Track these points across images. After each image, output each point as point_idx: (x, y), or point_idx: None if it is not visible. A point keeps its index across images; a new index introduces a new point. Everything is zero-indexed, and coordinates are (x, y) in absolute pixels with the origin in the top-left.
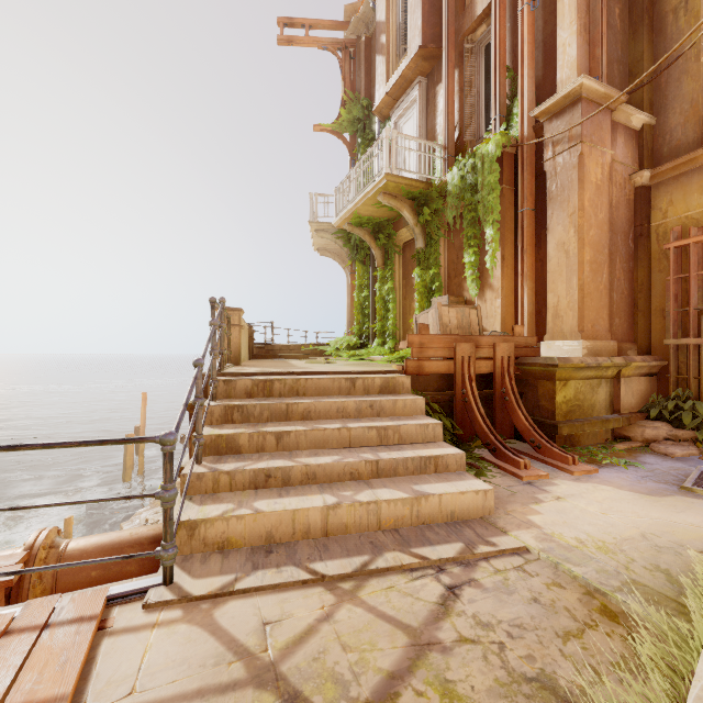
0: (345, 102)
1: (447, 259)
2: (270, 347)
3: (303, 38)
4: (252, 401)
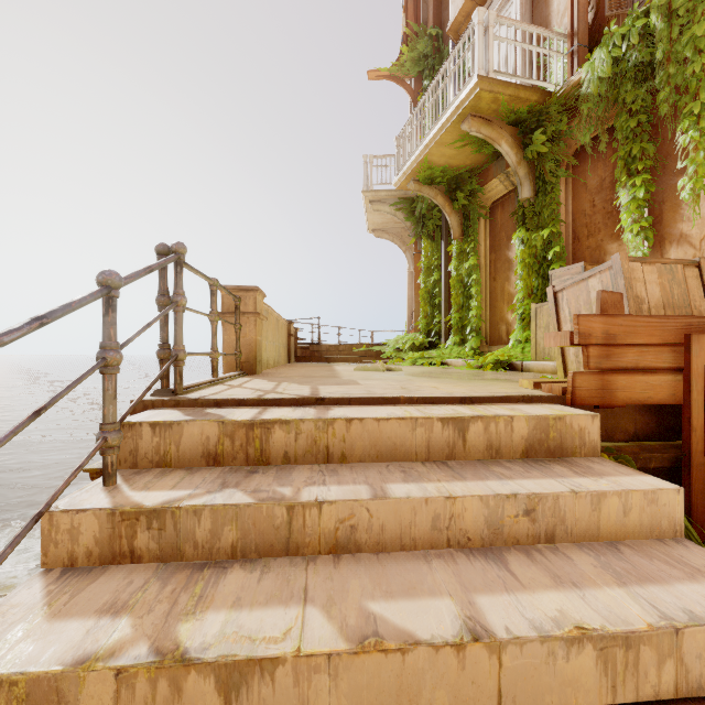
0: (407, 37)
1: (572, 211)
2: (316, 348)
3: None
4: (201, 487)
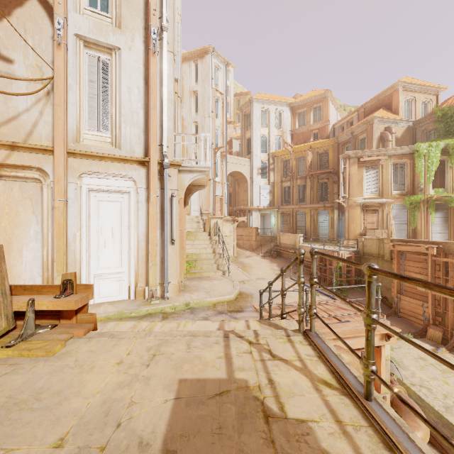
0: None
1: None
2: None
3: None
4: None
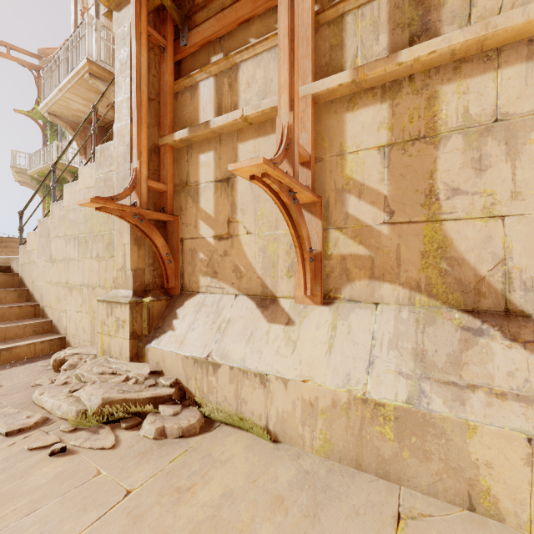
0: (39, 102)
1: None
2: None
3: (6, 55)
4: None
